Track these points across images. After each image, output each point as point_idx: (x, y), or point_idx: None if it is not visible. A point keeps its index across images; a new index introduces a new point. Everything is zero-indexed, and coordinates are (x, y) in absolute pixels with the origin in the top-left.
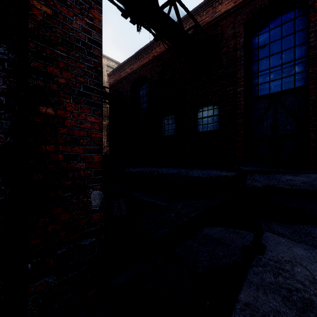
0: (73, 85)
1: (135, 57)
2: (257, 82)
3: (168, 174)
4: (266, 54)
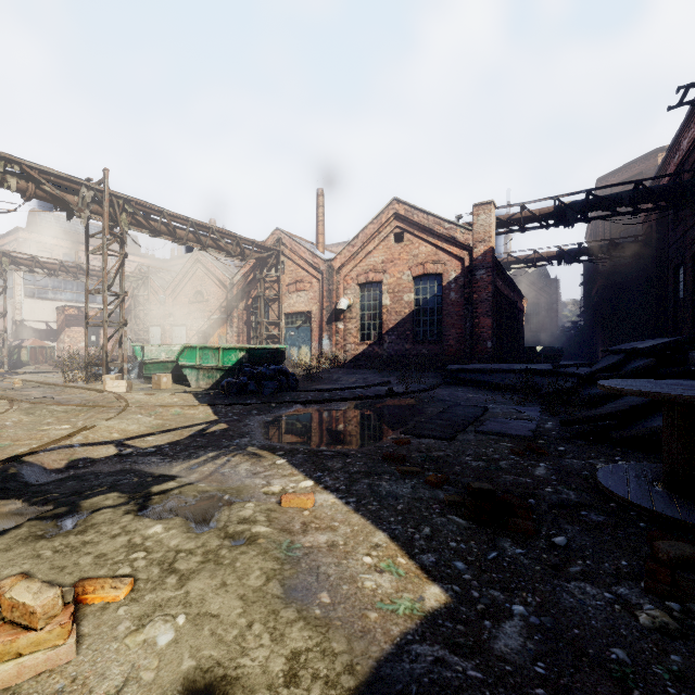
0: (482, 312)
1: (655, 182)
2: None
3: None
4: None
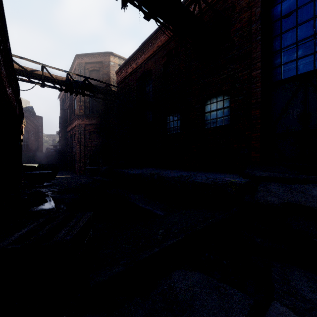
0: None
1: (140, 50)
2: (279, 63)
3: (168, 178)
4: (292, 24)
